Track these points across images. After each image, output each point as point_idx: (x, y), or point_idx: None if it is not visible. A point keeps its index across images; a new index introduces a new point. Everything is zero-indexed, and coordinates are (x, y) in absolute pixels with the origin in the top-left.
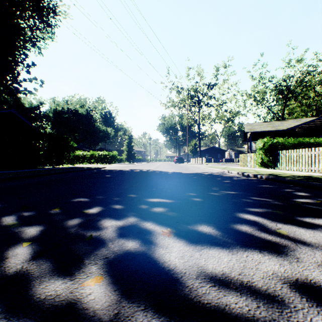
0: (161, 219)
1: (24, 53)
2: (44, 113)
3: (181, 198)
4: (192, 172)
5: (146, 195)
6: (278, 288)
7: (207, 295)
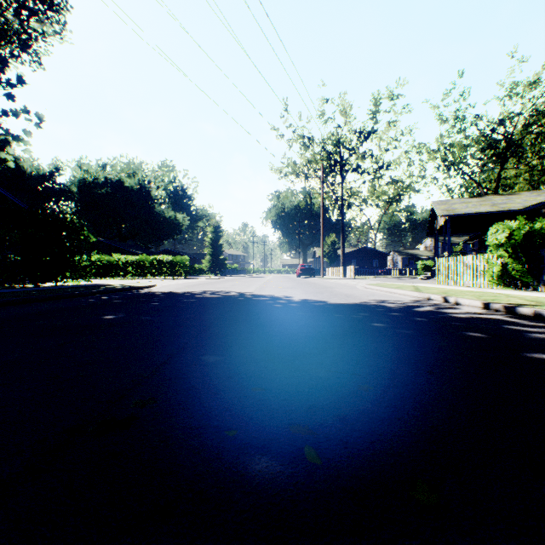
0: None
1: None
2: (61, 187)
3: None
4: (351, 300)
5: None
6: None
7: None
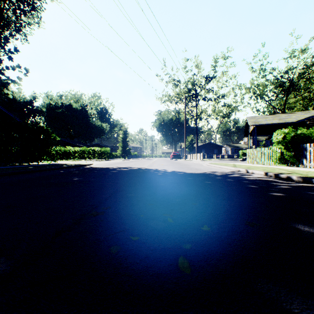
0: None
1: (5, 36)
2: (36, 108)
3: None
4: (198, 171)
5: None
6: None
7: None
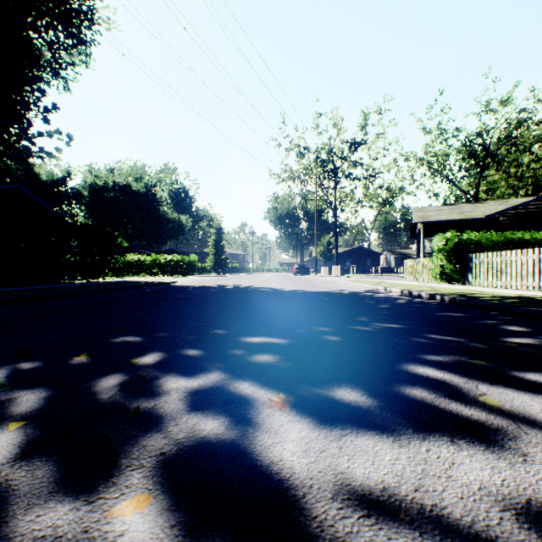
0: (269, 376)
1: (39, 88)
2: (73, 191)
3: (305, 337)
4: (324, 290)
5: (243, 331)
6: (494, 520)
7: (354, 537)
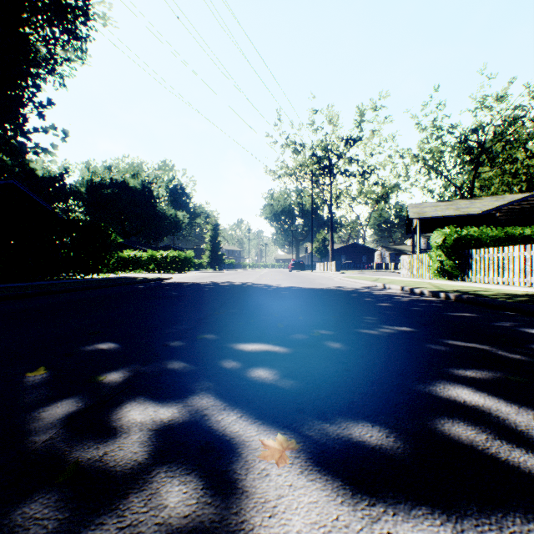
0: (262, 402)
1: (34, 83)
2: (70, 188)
3: (305, 344)
4: (321, 286)
5: (235, 335)
6: None
7: None
